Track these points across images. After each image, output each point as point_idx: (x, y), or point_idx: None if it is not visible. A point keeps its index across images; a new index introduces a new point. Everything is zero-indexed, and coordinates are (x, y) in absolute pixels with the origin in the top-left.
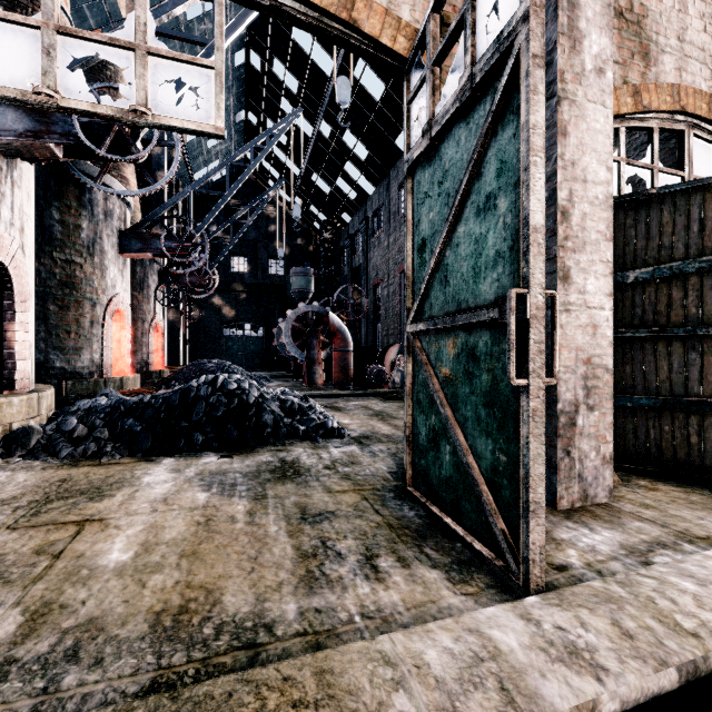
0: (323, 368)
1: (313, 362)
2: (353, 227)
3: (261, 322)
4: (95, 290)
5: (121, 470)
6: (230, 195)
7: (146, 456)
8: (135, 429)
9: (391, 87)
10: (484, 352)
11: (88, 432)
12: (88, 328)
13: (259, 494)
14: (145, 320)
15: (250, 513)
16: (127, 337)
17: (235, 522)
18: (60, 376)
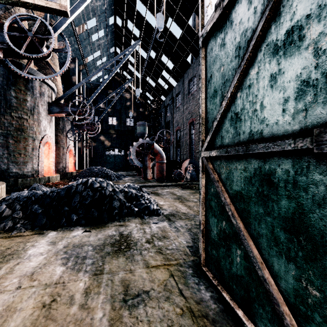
0: (151, 171)
1: (146, 168)
2: (166, 102)
3: (123, 148)
4: (34, 132)
5: (19, 242)
6: (104, 84)
7: (40, 230)
8: (37, 212)
9: (185, 31)
10: (284, 179)
11: (11, 213)
12: (30, 152)
13: (99, 269)
14: (64, 147)
15: (86, 292)
16: (52, 156)
17: (71, 304)
18: (15, 176)
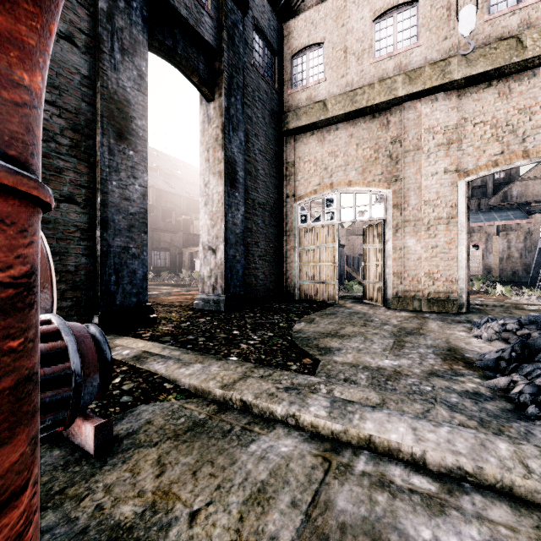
0: None
1: None
2: None
3: None
4: None
5: None
6: None
7: None
8: None
9: None
10: None
11: None
12: None
13: None
14: None
15: None
16: None
17: None
18: None
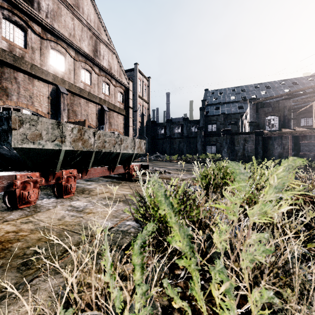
0: None
1: None
2: None
3: None
4: None
5: None
6: None
7: None
8: None
9: None
10: None
11: None
12: None
13: None
14: None
15: None
16: None
17: None
18: None
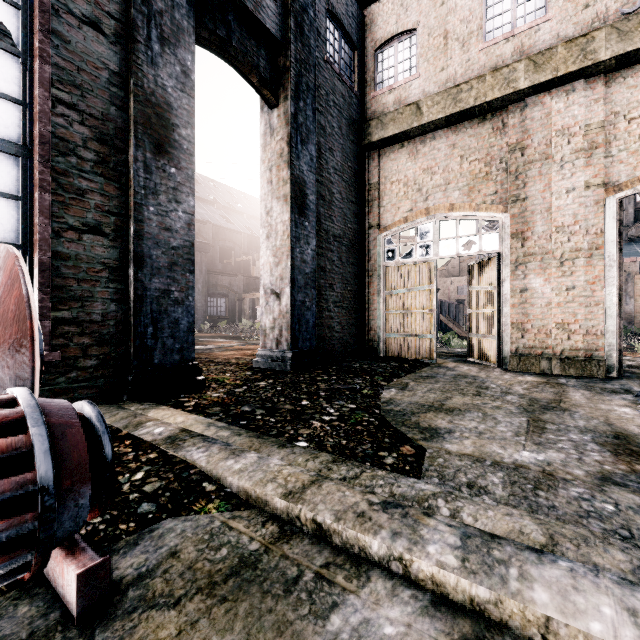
0: None
1: None
2: None
3: None
4: None
5: None
6: None
7: None
8: None
9: None
10: None
11: None
12: None
13: None
14: None
15: None
16: None
17: None
18: None
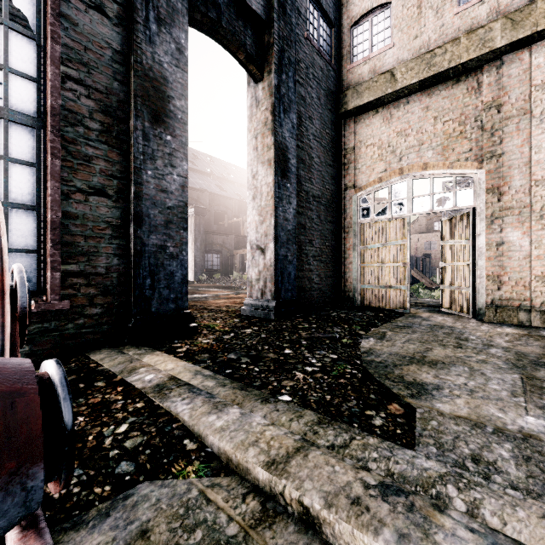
0: None
1: None
2: None
3: None
4: None
5: None
6: None
7: None
8: None
9: None
10: None
11: None
12: None
13: None
14: None
15: None
16: None
17: None
18: None
